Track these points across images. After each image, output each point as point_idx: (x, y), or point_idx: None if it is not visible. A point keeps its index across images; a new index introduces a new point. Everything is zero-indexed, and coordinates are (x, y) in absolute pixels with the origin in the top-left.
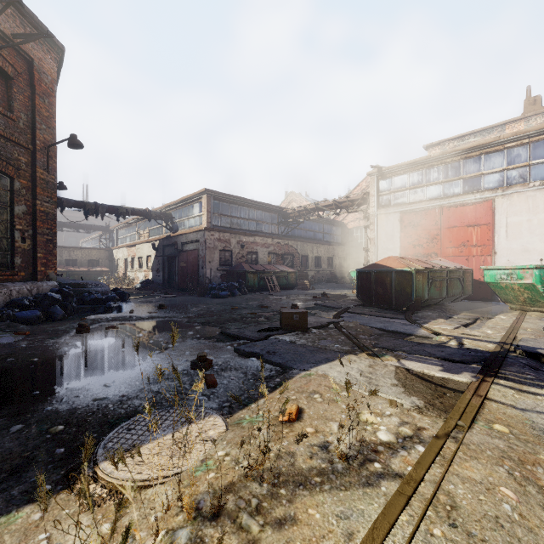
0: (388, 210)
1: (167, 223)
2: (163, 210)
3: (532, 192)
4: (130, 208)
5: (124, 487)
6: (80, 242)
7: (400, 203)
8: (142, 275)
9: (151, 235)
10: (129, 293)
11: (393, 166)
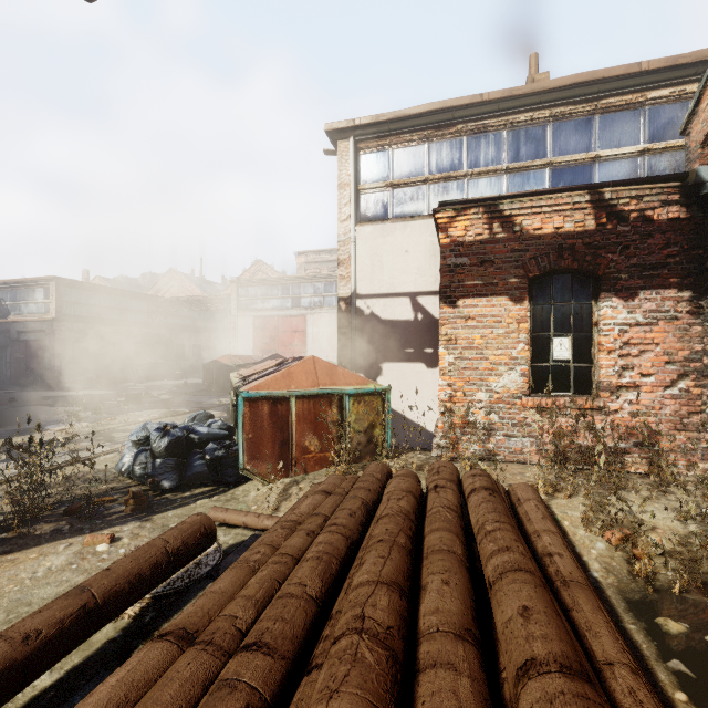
0: (245, 313)
1: None
2: None
3: (324, 314)
4: None
5: (60, 430)
6: None
7: (254, 309)
8: None
9: None
10: None
11: (248, 279)
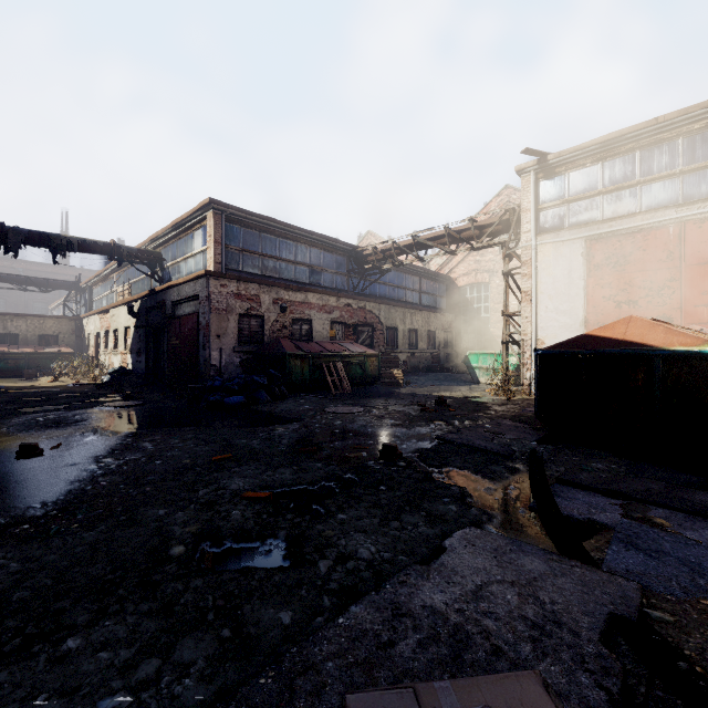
0: (558, 236)
1: (151, 269)
2: (148, 247)
3: None
4: (76, 238)
5: None
6: (49, 309)
7: (585, 222)
8: (118, 361)
9: (134, 292)
10: (63, 396)
11: (572, 148)
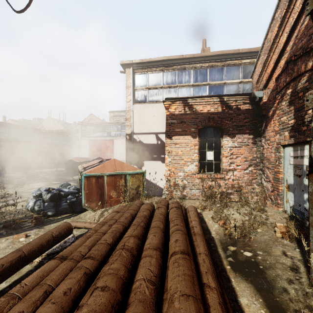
0: (85, 138)
1: None
2: None
3: (121, 139)
4: None
5: None
6: None
7: (89, 136)
8: None
9: None
10: None
11: (87, 123)
